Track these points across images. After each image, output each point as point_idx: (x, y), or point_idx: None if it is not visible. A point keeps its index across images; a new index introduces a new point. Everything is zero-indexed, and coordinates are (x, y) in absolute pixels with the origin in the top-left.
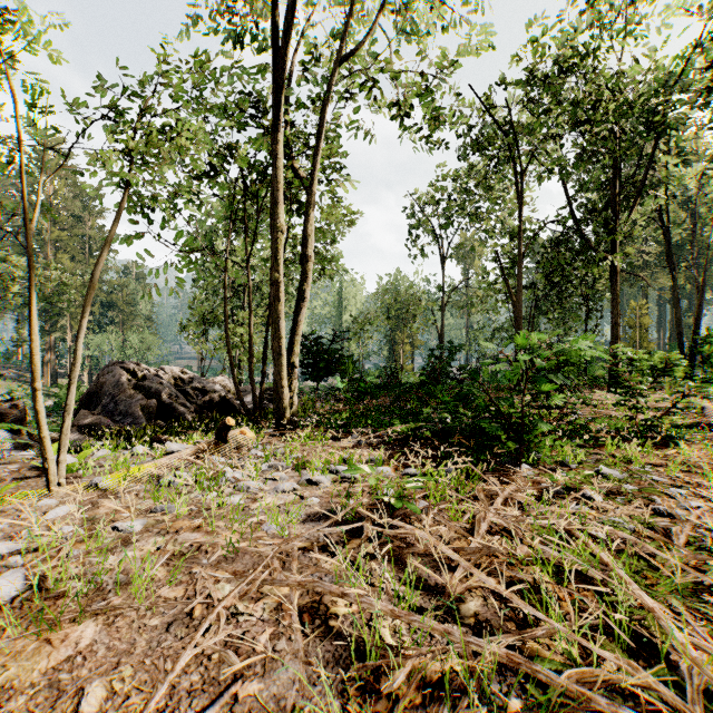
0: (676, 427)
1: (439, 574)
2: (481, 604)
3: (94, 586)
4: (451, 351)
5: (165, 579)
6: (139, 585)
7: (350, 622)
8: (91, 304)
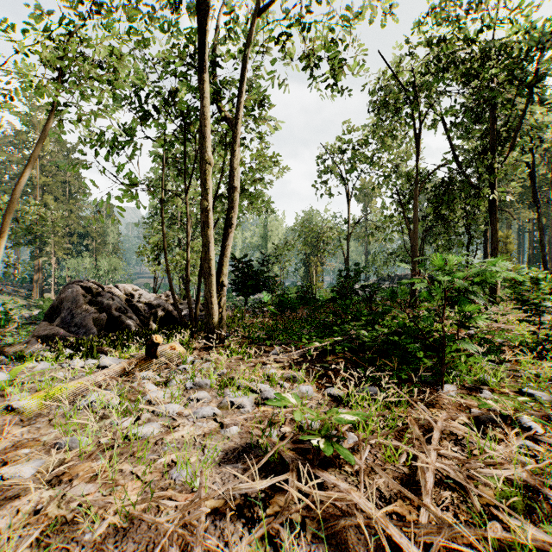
0: None
1: None
2: None
3: None
4: (356, 272)
5: None
6: None
7: None
8: (71, 235)
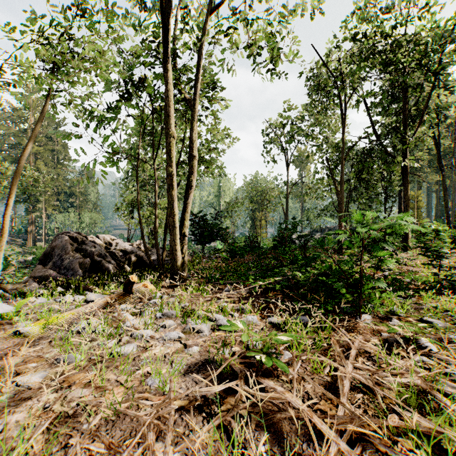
0: None
1: (313, 446)
2: None
3: None
4: (293, 224)
5: (39, 453)
6: None
7: None
8: (59, 194)
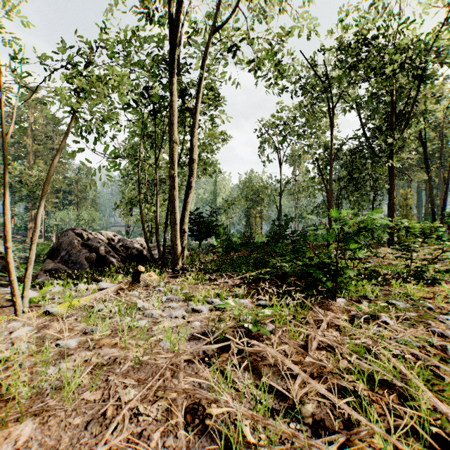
0: (438, 272)
1: (284, 381)
2: (316, 406)
3: (36, 391)
4: (286, 221)
5: (88, 385)
6: (70, 389)
7: (220, 420)
8: (58, 192)
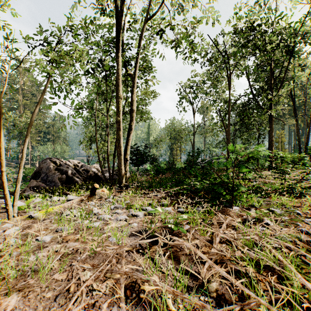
0: (303, 188)
1: (196, 265)
2: (219, 284)
3: (20, 273)
4: (198, 153)
5: (58, 269)
6: (44, 272)
7: (151, 294)
8: (40, 132)
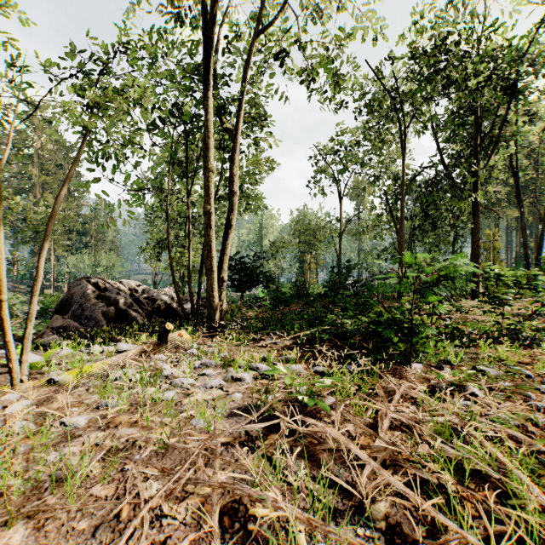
0: (536, 330)
1: (349, 471)
2: (390, 504)
3: (31, 485)
4: (347, 268)
5: (99, 476)
6: (75, 482)
7: (267, 524)
8: (70, 232)
